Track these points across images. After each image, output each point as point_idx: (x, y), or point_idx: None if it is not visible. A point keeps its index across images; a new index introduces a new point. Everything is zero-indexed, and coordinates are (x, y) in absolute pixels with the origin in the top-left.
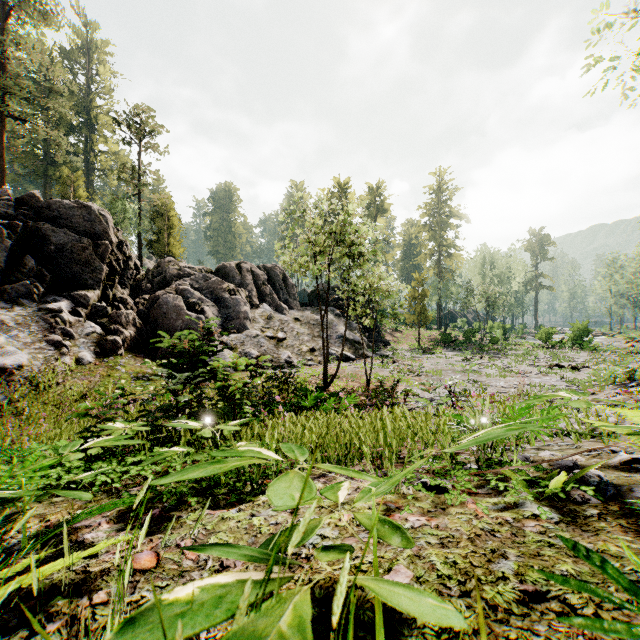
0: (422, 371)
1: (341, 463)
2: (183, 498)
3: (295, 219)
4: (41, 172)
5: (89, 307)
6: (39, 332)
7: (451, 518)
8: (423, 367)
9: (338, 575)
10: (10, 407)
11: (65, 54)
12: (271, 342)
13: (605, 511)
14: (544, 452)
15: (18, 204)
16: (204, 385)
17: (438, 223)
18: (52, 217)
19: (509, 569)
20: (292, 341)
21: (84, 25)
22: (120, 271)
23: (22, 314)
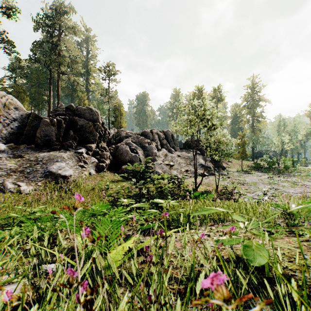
0: (245, 183)
1: (218, 221)
2: None
3: (181, 110)
4: (70, 94)
5: (92, 151)
6: (75, 161)
7: (278, 242)
8: (245, 180)
9: (238, 253)
10: (69, 191)
11: (78, 43)
12: (167, 167)
13: None
14: None
15: (66, 109)
16: None
17: (252, 104)
18: (78, 114)
19: (307, 257)
20: (177, 166)
21: (85, 30)
22: (103, 135)
23: (69, 154)
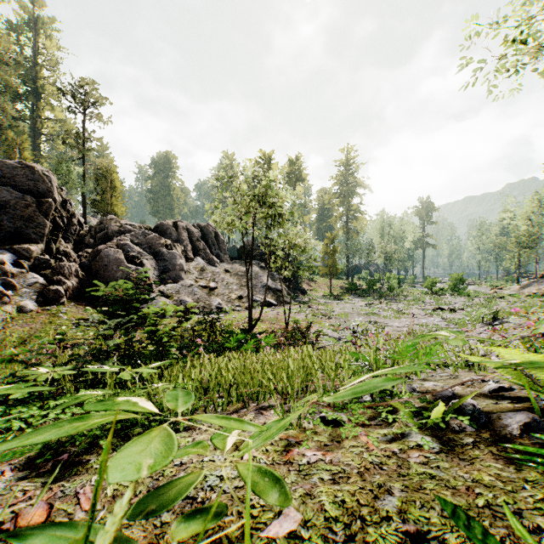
0: (332, 314)
1: (254, 399)
2: (98, 440)
3: (223, 183)
4: None
5: (32, 259)
6: None
7: (344, 452)
8: (333, 311)
9: (228, 522)
10: None
11: (12, 27)
12: (204, 291)
13: (479, 439)
14: (428, 383)
15: None
16: (142, 329)
17: (346, 191)
18: None
19: (393, 507)
20: (222, 290)
21: (31, 2)
22: (64, 227)
23: None
